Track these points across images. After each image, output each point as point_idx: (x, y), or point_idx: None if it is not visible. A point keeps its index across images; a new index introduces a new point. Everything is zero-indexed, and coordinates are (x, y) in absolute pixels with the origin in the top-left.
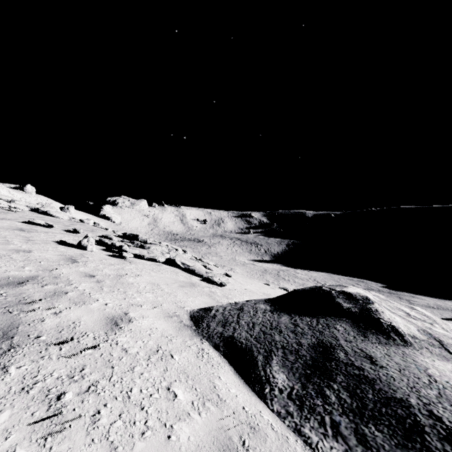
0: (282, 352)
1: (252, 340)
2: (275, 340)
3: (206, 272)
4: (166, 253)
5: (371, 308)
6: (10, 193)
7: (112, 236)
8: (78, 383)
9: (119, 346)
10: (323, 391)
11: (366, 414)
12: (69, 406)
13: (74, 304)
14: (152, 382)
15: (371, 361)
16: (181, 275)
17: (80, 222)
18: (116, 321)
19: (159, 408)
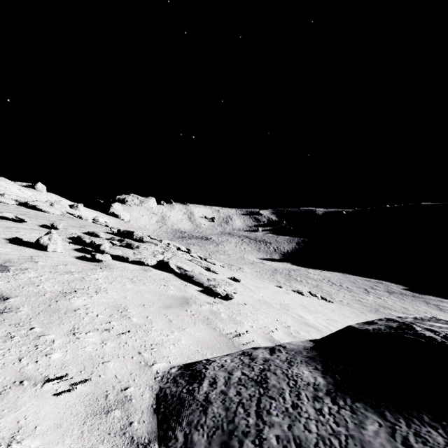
0: None
1: None
2: None
3: (208, 279)
4: (159, 254)
5: None
6: (20, 191)
7: (99, 233)
8: None
9: None
10: None
11: None
12: None
13: None
14: None
15: None
16: (174, 284)
17: (75, 218)
18: None
19: None
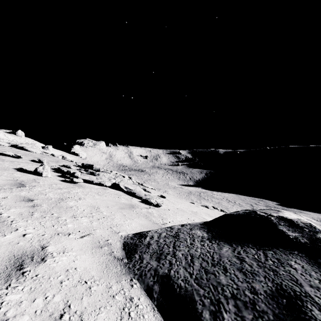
0: (233, 304)
1: (192, 283)
2: (221, 284)
3: (145, 194)
4: (112, 179)
5: None
6: (5, 136)
7: (71, 166)
8: None
9: None
10: None
11: None
12: None
13: None
14: None
15: None
16: (123, 197)
17: (50, 156)
18: (23, 262)
19: None
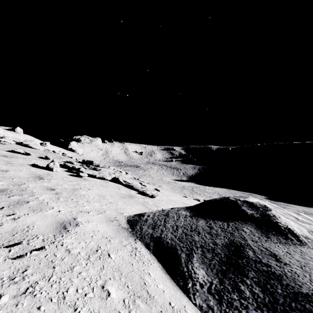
0: (201, 250)
1: (176, 240)
2: (195, 240)
3: (141, 187)
4: (112, 174)
5: (270, 214)
6: (5, 133)
7: (74, 162)
8: (17, 285)
9: (64, 247)
10: (238, 286)
11: (279, 309)
12: (1, 311)
13: (32, 211)
14: (89, 281)
15: (276, 258)
16: (123, 189)
17: (52, 152)
18: (65, 225)
19: (92, 308)
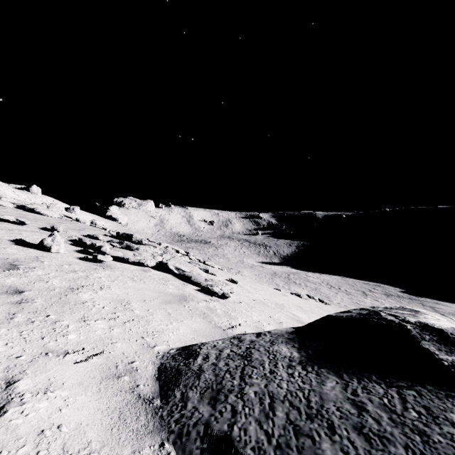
0: None
1: None
2: None
3: (205, 279)
4: (158, 256)
5: None
6: (15, 194)
7: (99, 236)
8: None
9: None
10: None
11: None
12: None
13: None
14: None
15: None
16: (172, 283)
17: (73, 221)
18: None
19: None
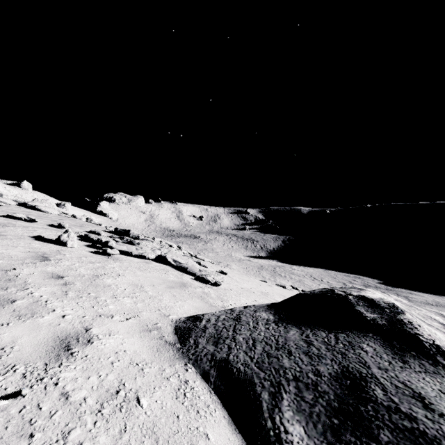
0: (294, 386)
1: (253, 366)
2: (284, 367)
3: (199, 270)
4: (157, 250)
5: (403, 320)
6: (6, 189)
7: (101, 232)
8: None
9: (58, 388)
10: None
11: None
12: None
13: (17, 317)
14: None
15: (424, 403)
16: (172, 273)
17: (71, 218)
18: (69, 343)
19: None
